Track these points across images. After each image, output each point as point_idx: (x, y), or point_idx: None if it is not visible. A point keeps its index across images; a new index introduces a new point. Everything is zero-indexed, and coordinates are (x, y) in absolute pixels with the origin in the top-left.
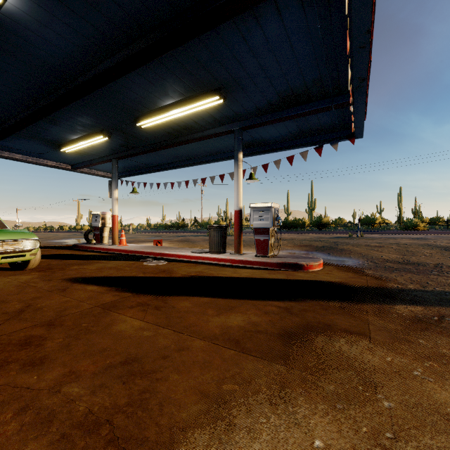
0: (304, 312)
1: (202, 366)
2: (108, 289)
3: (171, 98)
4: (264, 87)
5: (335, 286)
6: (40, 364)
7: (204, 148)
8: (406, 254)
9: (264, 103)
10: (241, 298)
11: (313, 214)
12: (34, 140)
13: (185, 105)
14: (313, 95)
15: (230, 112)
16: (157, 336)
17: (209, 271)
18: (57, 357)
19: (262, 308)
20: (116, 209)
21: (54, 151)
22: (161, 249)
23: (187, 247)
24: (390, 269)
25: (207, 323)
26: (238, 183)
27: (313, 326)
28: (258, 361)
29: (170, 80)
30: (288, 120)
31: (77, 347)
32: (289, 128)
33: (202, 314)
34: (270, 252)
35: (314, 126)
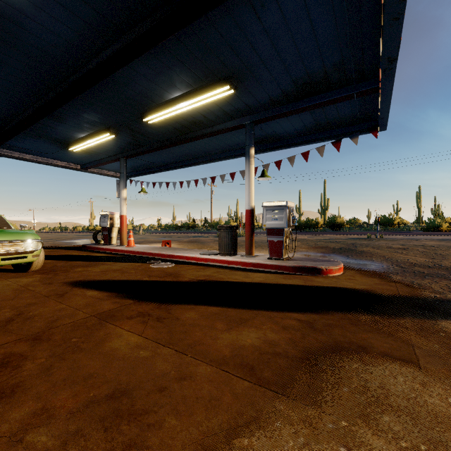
0: (329, 328)
1: (208, 405)
2: (109, 295)
3: (179, 89)
4: (279, 74)
5: (361, 294)
6: (10, 395)
7: (213, 145)
8: (435, 257)
9: (278, 92)
10: (254, 308)
11: (326, 214)
12: (42, 139)
13: (194, 97)
14: (333, 83)
15: (242, 104)
16: (156, 357)
17: (219, 275)
18: (32, 385)
19: (280, 321)
20: (124, 209)
21: (63, 151)
22: (169, 251)
23: (196, 248)
24: (421, 275)
25: (216, 340)
26: (250, 180)
27: (343, 347)
28: (279, 396)
29: (177, 69)
30: (304, 112)
31: (60, 371)
32: (304, 121)
33: (209, 328)
34: (284, 255)
35: (332, 118)
